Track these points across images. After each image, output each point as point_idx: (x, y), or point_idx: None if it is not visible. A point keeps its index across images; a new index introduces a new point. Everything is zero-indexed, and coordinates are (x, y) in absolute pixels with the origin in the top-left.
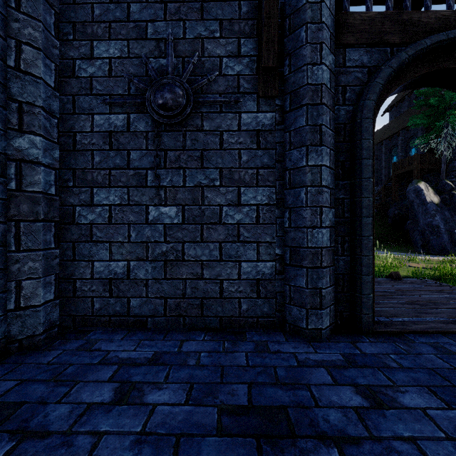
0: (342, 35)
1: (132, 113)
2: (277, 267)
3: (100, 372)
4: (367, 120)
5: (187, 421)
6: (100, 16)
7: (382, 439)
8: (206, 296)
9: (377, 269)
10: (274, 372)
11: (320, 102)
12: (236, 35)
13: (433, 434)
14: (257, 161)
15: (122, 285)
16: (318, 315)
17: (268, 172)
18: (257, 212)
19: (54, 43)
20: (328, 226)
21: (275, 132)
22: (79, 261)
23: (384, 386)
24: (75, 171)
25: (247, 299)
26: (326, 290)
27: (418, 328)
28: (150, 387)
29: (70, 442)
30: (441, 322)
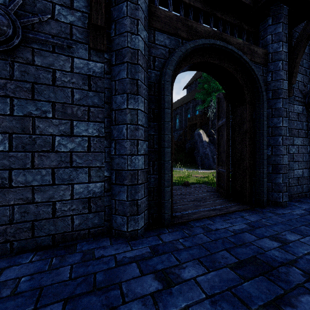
0: (153, 20)
1: None
2: (106, 186)
3: None
4: (167, 83)
5: None
6: None
7: None
8: (38, 218)
9: (179, 179)
10: (93, 279)
11: (137, 62)
12: None
13: (199, 298)
14: (89, 100)
15: None
16: (136, 219)
17: (98, 110)
18: (89, 142)
19: None
20: (142, 154)
21: (104, 79)
22: None
23: (173, 266)
24: None
25: (79, 215)
26: (141, 200)
27: (196, 217)
28: None
29: None
30: (207, 210)
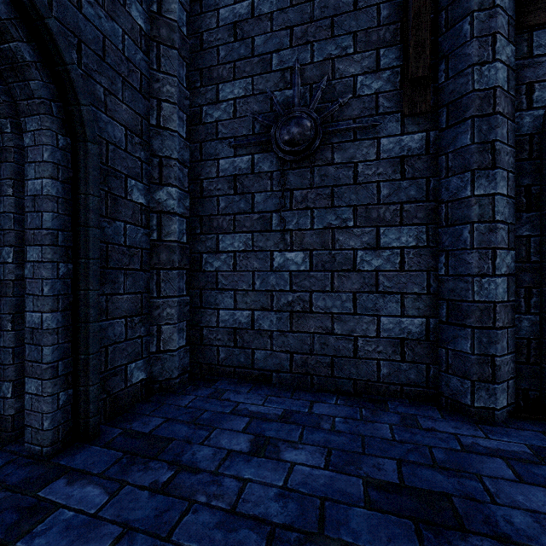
0: (526, 14)
1: (257, 153)
2: (428, 325)
3: (234, 422)
4: None
5: (330, 486)
6: (225, 58)
7: None
8: (338, 354)
9: None
10: (430, 453)
11: (492, 111)
12: (374, 47)
13: None
14: (401, 194)
15: (246, 335)
16: (490, 390)
17: (416, 206)
18: (401, 257)
19: (186, 95)
20: (504, 274)
21: (425, 156)
22: (206, 308)
23: None
24: (202, 218)
25: (388, 362)
26: (502, 358)
27: None
28: (285, 445)
29: (219, 481)
30: None
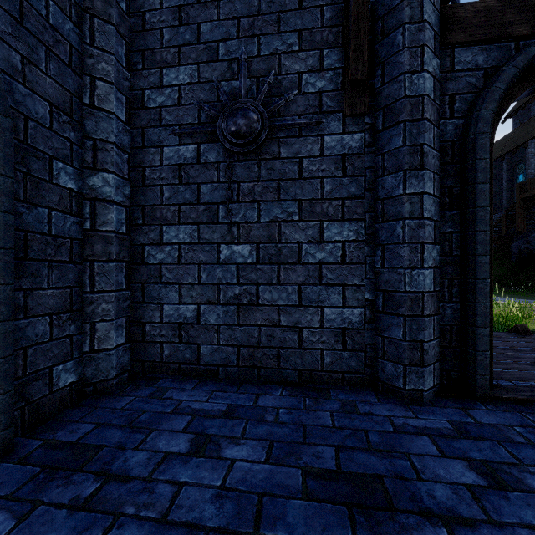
0: (449, 33)
1: (203, 143)
2: (367, 315)
3: (174, 421)
4: (483, 135)
5: (269, 480)
6: (170, 41)
7: (505, 524)
8: (284, 346)
9: (495, 321)
10: (366, 437)
11: (421, 117)
12: (318, 47)
13: None
14: (343, 190)
15: (192, 330)
16: (419, 373)
17: (356, 202)
18: (343, 250)
19: (125, 75)
20: (431, 267)
21: (364, 155)
22: (148, 303)
23: (506, 464)
24: (144, 208)
25: (331, 351)
26: (429, 343)
27: None
28: (227, 442)
29: (152, 488)
30: None
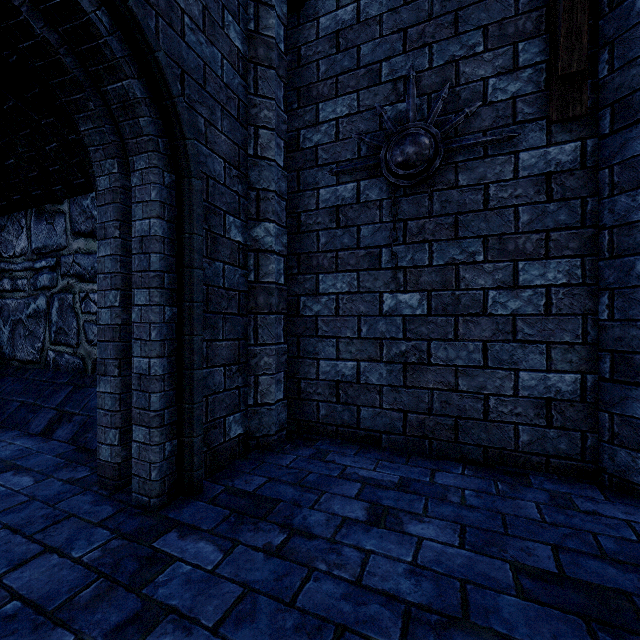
0: None
1: (363, 180)
2: (584, 383)
3: (344, 486)
4: None
5: (469, 568)
6: (326, 73)
7: None
8: (463, 416)
9: None
10: (594, 541)
11: None
12: (511, 41)
13: None
14: (547, 220)
15: (350, 390)
16: None
17: (568, 234)
18: (547, 297)
19: (283, 119)
20: None
21: (580, 171)
22: (304, 358)
23: None
24: (299, 256)
25: (529, 427)
26: None
27: None
28: (408, 517)
29: (338, 550)
30: None
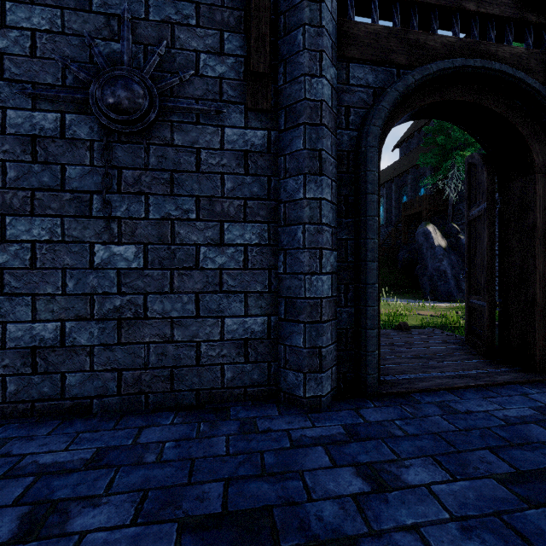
0: (345, 46)
1: (69, 113)
2: (270, 323)
3: (2, 491)
4: (372, 149)
5: None
6: None
7: (383, 533)
8: (178, 364)
9: (386, 319)
10: (261, 460)
11: (320, 122)
12: (218, 27)
13: (437, 517)
14: (245, 190)
15: (52, 355)
16: (318, 379)
17: (259, 204)
18: (245, 254)
19: None
20: (329, 273)
21: (267, 154)
22: None
23: (387, 462)
24: None
25: (232, 365)
26: (327, 349)
27: (425, 386)
28: (81, 506)
29: None
30: (447, 377)
